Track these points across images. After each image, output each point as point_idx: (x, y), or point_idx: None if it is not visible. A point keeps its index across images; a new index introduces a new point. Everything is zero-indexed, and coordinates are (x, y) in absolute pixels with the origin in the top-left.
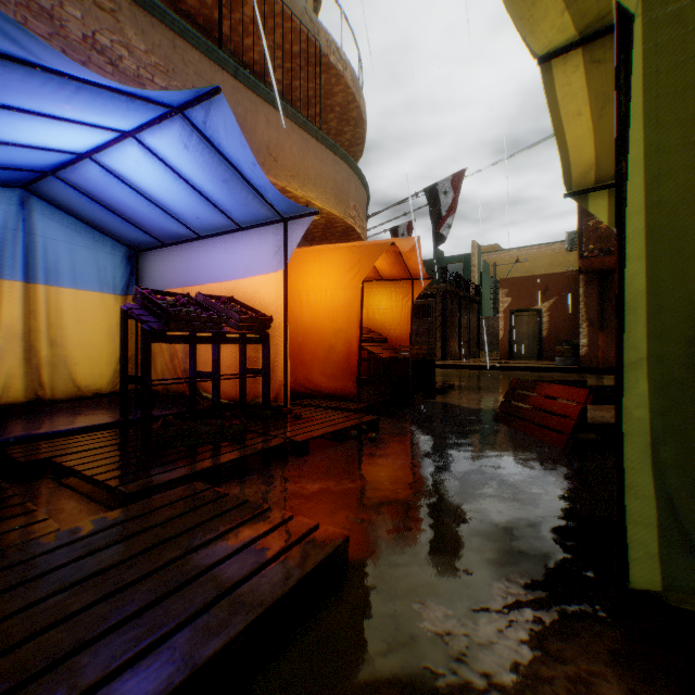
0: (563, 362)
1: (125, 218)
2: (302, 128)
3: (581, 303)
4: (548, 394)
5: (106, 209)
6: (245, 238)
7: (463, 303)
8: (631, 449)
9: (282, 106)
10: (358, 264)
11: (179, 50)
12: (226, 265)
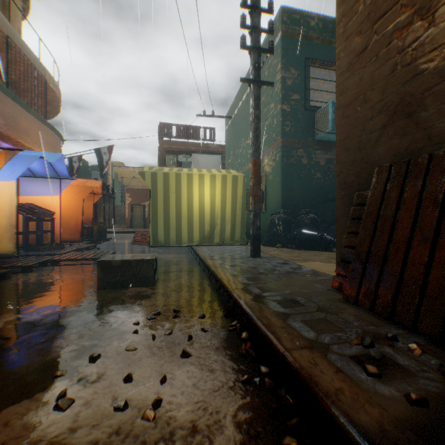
0: None
1: None
2: (40, 120)
3: None
4: (145, 234)
5: None
6: (38, 180)
7: (106, 198)
8: (150, 232)
9: (33, 111)
10: (82, 192)
11: None
12: (25, 189)
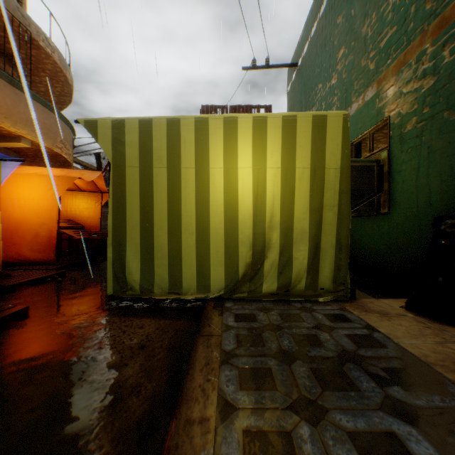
0: None
1: None
2: (16, 86)
3: None
4: None
5: None
6: None
7: None
8: (109, 263)
9: None
10: (58, 186)
11: None
12: None
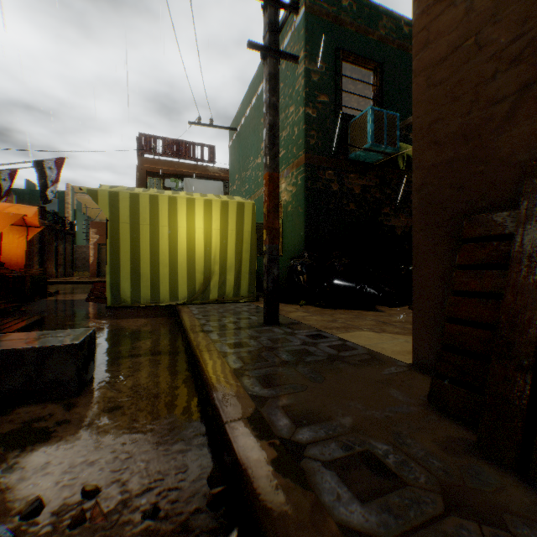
0: None
1: None
2: None
3: None
4: None
5: None
6: None
7: (60, 235)
8: (108, 285)
9: None
10: (0, 222)
11: None
12: None
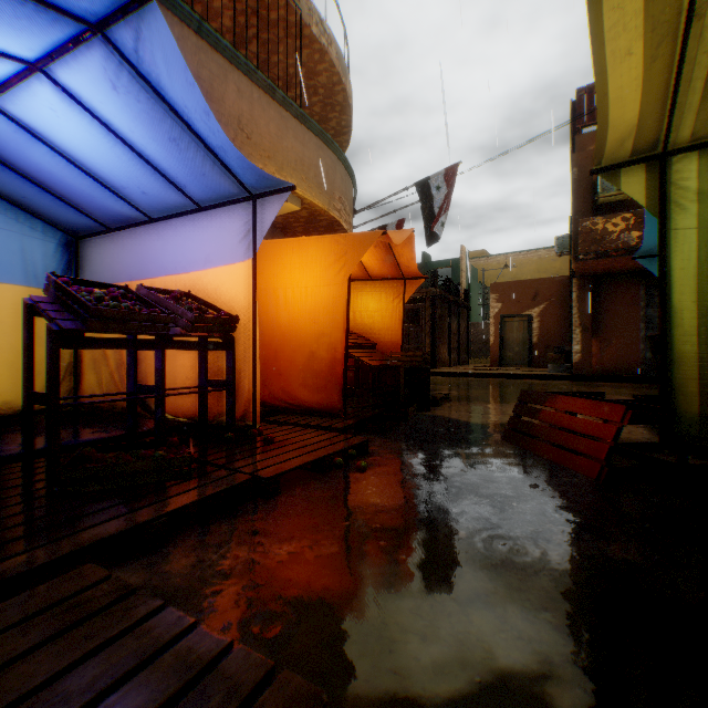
0: (555, 369)
1: (54, 193)
2: (280, 104)
3: (575, 308)
4: (571, 410)
5: (27, 179)
6: (206, 220)
7: (452, 308)
8: None
9: (257, 76)
10: (344, 256)
11: None
12: (183, 254)
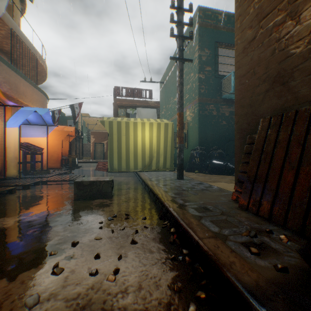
0: None
1: None
2: (33, 85)
3: None
4: (105, 163)
5: None
6: (32, 127)
7: (77, 139)
8: (108, 162)
9: (28, 79)
10: (62, 135)
11: (2, 66)
12: (23, 133)
